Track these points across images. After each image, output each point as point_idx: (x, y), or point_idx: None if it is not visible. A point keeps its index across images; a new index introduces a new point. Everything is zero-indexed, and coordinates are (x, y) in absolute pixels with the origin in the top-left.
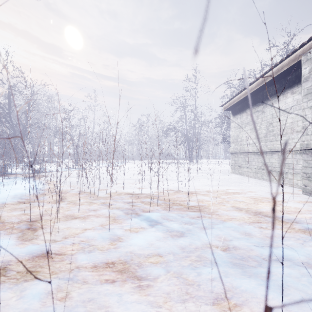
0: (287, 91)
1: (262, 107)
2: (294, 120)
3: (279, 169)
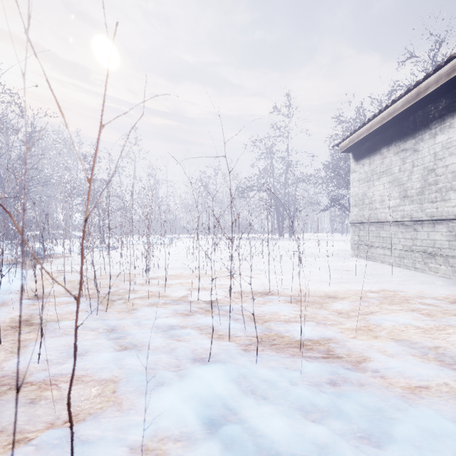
0: None
1: (412, 142)
2: None
3: (449, 253)
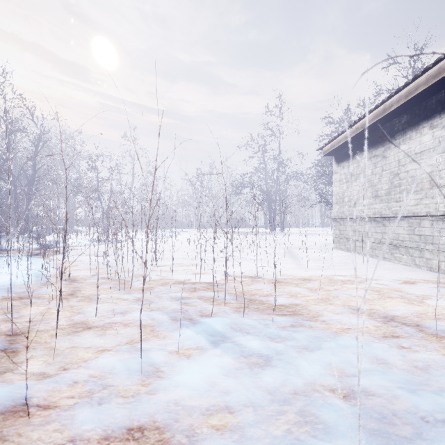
0: (424, 124)
1: (382, 150)
2: (435, 168)
3: (409, 244)
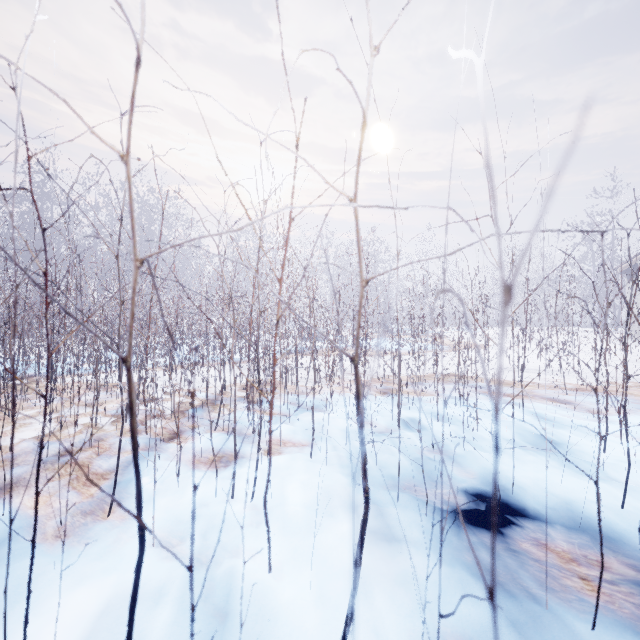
0: None
1: None
2: None
3: None
